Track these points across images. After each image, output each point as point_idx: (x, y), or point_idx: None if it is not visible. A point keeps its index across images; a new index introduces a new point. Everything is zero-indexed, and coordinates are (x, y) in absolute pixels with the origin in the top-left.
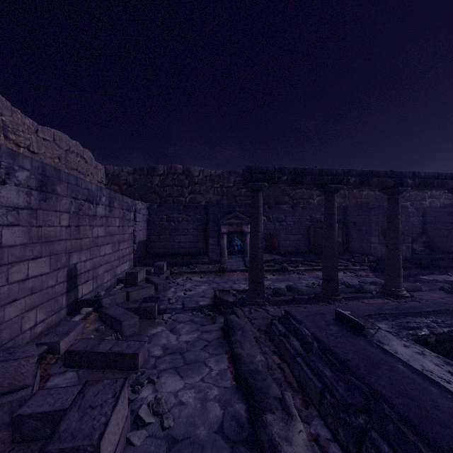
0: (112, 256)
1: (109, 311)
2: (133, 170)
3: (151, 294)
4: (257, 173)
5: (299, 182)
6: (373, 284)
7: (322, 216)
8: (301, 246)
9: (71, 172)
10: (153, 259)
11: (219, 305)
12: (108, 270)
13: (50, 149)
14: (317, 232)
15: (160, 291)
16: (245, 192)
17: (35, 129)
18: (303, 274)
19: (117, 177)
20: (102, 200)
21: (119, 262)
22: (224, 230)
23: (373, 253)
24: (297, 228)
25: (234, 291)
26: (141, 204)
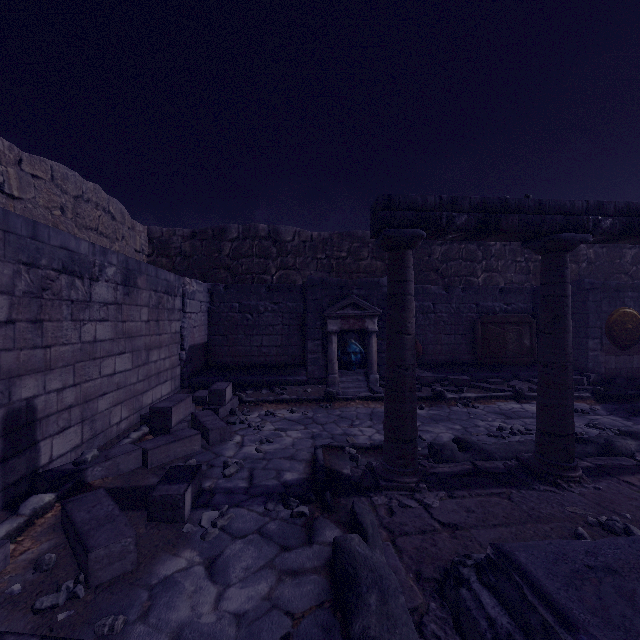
0: (133, 375)
1: (78, 511)
2: (191, 232)
3: (195, 449)
4: (403, 210)
5: (493, 229)
6: (629, 436)
7: (496, 304)
8: (460, 354)
9: (86, 233)
10: (214, 375)
11: (323, 487)
12: (123, 401)
13: (45, 193)
14: (488, 330)
15: (213, 443)
16: (367, 265)
17: (15, 158)
18: (474, 407)
19: (166, 244)
20: (106, 273)
21: (150, 384)
22: (332, 327)
23: (591, 367)
24: (454, 323)
25: (353, 447)
26: (197, 284)
